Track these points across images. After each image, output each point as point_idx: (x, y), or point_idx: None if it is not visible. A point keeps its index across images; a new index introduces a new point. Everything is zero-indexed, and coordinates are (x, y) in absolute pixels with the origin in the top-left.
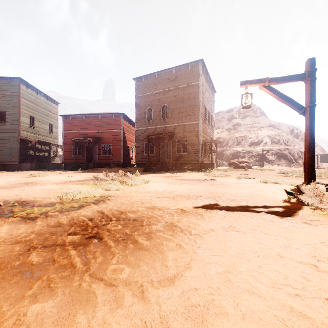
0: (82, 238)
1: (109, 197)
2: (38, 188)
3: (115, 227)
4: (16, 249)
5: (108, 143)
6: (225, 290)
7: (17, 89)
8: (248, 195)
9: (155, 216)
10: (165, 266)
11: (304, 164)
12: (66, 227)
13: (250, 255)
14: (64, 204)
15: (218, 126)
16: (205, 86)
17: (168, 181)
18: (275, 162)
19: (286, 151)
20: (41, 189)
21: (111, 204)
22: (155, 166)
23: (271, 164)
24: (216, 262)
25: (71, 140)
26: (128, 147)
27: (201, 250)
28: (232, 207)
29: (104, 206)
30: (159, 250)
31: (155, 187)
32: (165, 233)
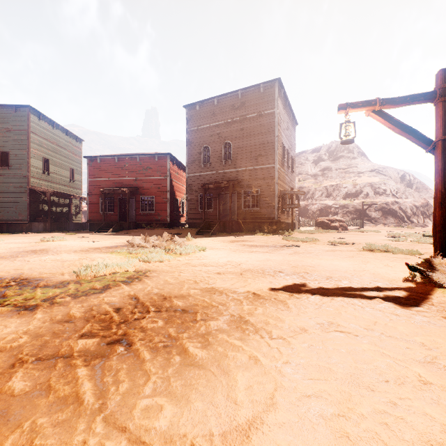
0: (100, 343)
1: (148, 273)
2: (49, 258)
3: (153, 324)
4: None
5: (149, 195)
6: None
7: (26, 121)
8: (349, 269)
9: (215, 304)
10: (233, 400)
11: (434, 225)
12: (79, 323)
13: (372, 379)
14: (82, 283)
15: (299, 171)
16: (283, 115)
17: (232, 248)
18: (380, 221)
19: (395, 206)
20: (52, 260)
21: (151, 284)
22: (214, 226)
23: (374, 224)
24: (318, 394)
25: (99, 190)
26: (177, 201)
27: (290, 369)
28: (329, 289)
29: (140, 288)
30: (221, 367)
31: (213, 258)
32: (231, 336)
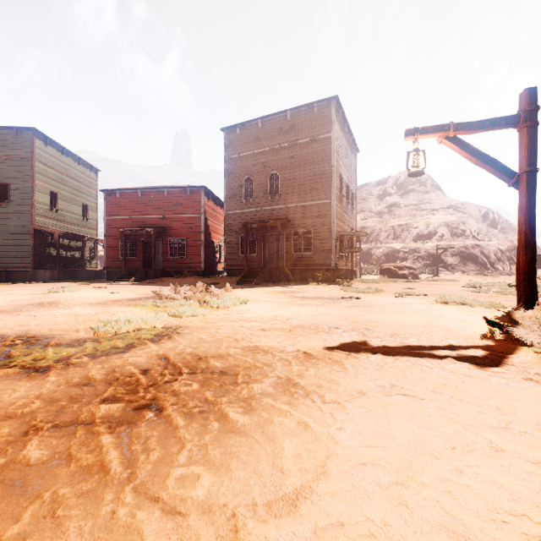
0: (126, 409)
1: (179, 329)
2: (60, 312)
3: (186, 388)
4: (3, 432)
5: (179, 237)
6: (399, 527)
7: (29, 147)
8: (418, 325)
9: (259, 364)
10: (279, 469)
11: (517, 273)
12: (100, 386)
13: (437, 446)
14: (101, 342)
15: (361, 208)
16: (342, 141)
17: (280, 301)
18: (458, 268)
19: (475, 250)
20: (64, 315)
21: (183, 342)
22: (258, 274)
23: (451, 271)
24: (375, 462)
25: (118, 231)
26: (213, 243)
27: (344, 436)
28: (393, 348)
29: (170, 346)
30: (266, 434)
31: (257, 312)
32: (278, 400)
